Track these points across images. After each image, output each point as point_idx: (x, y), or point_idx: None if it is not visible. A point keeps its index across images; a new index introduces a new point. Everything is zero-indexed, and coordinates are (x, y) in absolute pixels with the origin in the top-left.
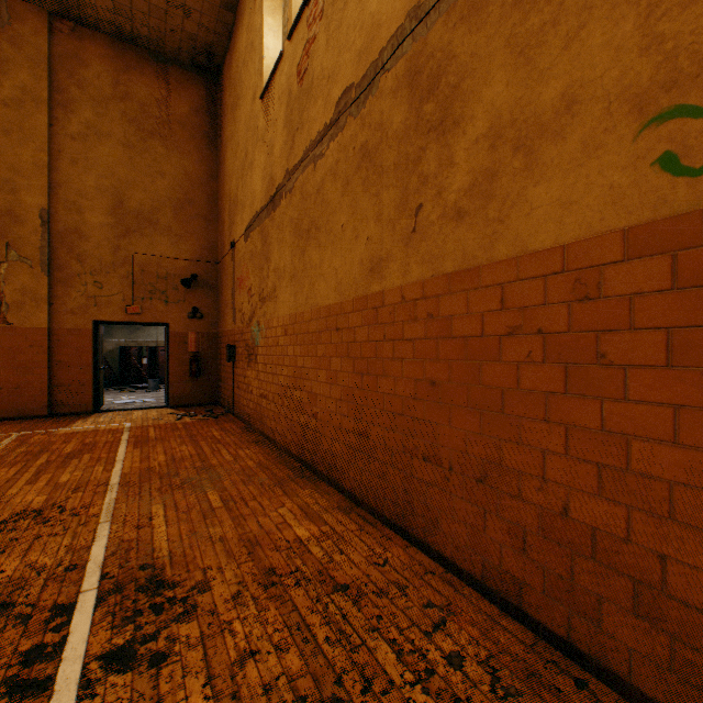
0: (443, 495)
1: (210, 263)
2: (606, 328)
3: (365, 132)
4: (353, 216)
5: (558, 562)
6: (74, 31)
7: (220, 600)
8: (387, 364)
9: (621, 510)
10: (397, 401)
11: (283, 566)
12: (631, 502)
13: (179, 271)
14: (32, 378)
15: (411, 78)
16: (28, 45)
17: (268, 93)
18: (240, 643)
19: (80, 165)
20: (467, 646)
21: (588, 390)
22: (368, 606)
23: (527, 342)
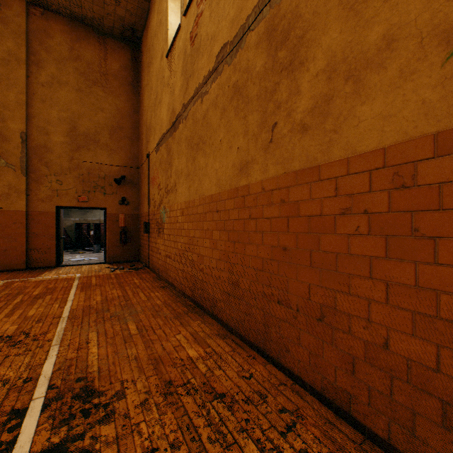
0: (292, 329)
1: (133, 168)
2: (419, 209)
3: (236, 74)
4: (228, 133)
5: (380, 383)
6: (43, 14)
7: (132, 406)
8: (251, 235)
9: (431, 347)
10: (258, 261)
11: (178, 379)
12: (440, 341)
13: (113, 173)
14: (15, 244)
15: (269, 34)
16: (12, 23)
17: (171, 53)
18: (144, 441)
19: (47, 103)
20: (312, 444)
21: (404, 255)
22: (239, 411)
23: (356, 219)
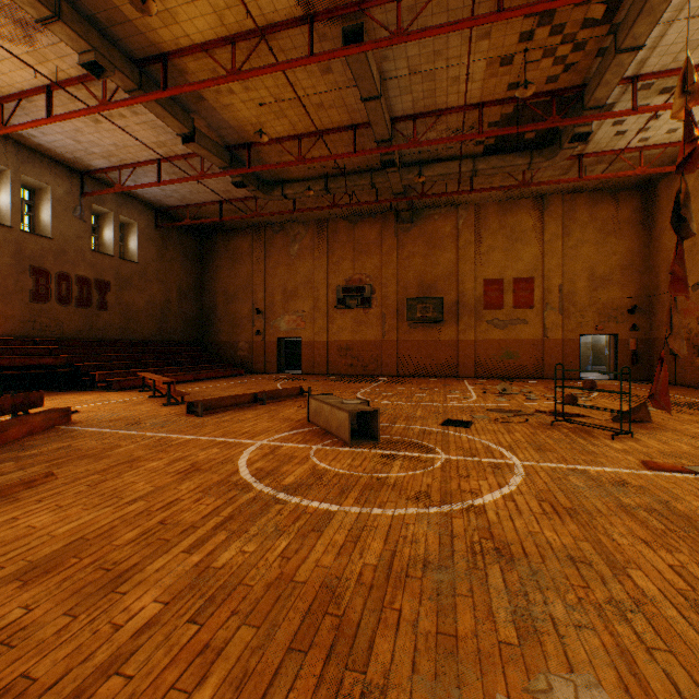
0: None
1: (642, 297)
2: None
3: None
4: None
5: None
6: (570, 198)
7: None
8: None
9: None
10: None
11: None
12: None
13: (623, 305)
14: (554, 361)
15: None
16: (553, 214)
17: None
18: None
19: (573, 260)
20: None
21: None
22: None
23: None
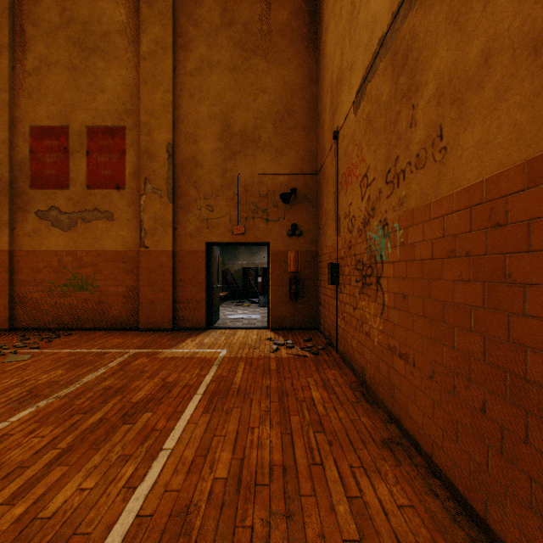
0: None
1: (308, 175)
2: None
3: None
4: None
5: None
6: None
7: None
8: None
9: None
10: None
11: None
12: None
13: (278, 188)
14: (161, 295)
15: None
16: (158, 2)
17: None
18: None
19: (196, 98)
20: None
21: None
22: None
23: None
